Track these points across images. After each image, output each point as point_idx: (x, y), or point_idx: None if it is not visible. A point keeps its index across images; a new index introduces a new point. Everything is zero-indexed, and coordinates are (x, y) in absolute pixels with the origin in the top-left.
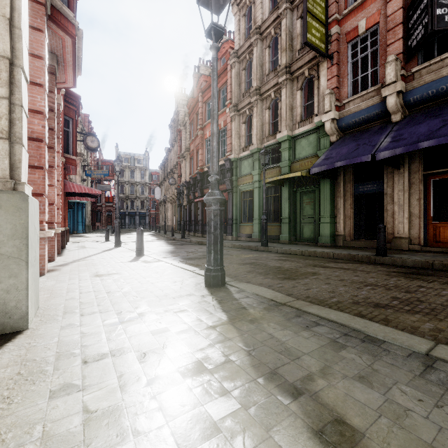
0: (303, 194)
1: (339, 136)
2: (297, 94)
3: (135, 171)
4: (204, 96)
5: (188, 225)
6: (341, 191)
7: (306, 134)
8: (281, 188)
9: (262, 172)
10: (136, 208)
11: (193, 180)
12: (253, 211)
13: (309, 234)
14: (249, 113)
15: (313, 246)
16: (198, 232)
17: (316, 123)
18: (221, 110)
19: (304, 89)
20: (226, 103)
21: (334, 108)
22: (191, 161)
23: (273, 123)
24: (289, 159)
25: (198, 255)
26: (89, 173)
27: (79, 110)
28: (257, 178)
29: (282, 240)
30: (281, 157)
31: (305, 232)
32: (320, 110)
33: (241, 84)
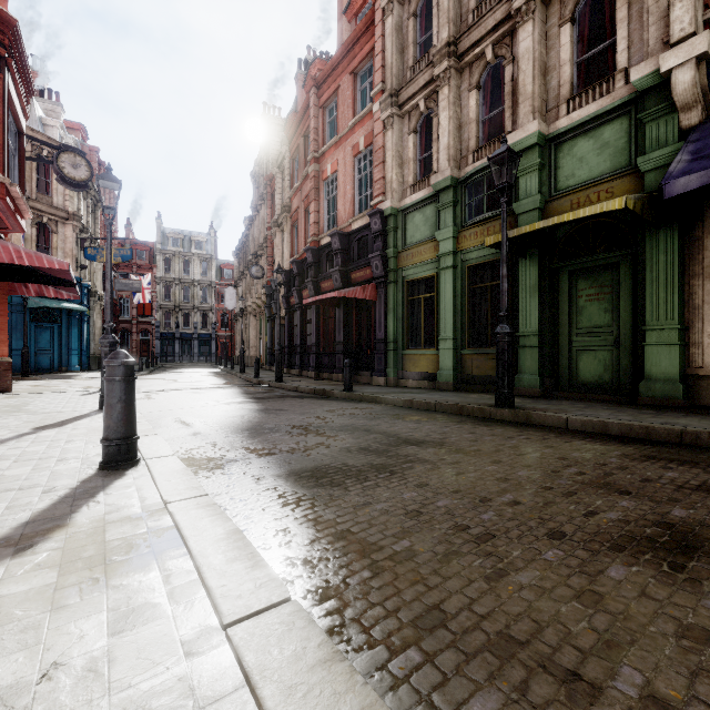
0: (578, 277)
1: (704, 111)
2: (562, 32)
3: (191, 261)
4: (322, 94)
5: (288, 354)
6: (706, 260)
7: (591, 125)
8: (516, 265)
9: (460, 233)
10: (193, 326)
11: (298, 267)
12: (437, 322)
13: (598, 374)
14: (426, 107)
15: (633, 405)
16: (308, 368)
17: (637, 82)
18: (360, 113)
19: (577, 22)
20: (372, 93)
21: (701, 28)
22: (293, 231)
23: (487, 121)
24: (539, 194)
25: (341, 447)
26: (93, 254)
27: (27, 75)
28: (449, 246)
29: (521, 388)
30: (513, 193)
31: (585, 367)
32: (644, 49)
33: (405, 49)
